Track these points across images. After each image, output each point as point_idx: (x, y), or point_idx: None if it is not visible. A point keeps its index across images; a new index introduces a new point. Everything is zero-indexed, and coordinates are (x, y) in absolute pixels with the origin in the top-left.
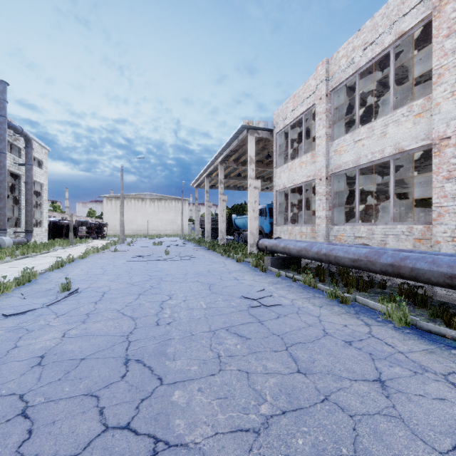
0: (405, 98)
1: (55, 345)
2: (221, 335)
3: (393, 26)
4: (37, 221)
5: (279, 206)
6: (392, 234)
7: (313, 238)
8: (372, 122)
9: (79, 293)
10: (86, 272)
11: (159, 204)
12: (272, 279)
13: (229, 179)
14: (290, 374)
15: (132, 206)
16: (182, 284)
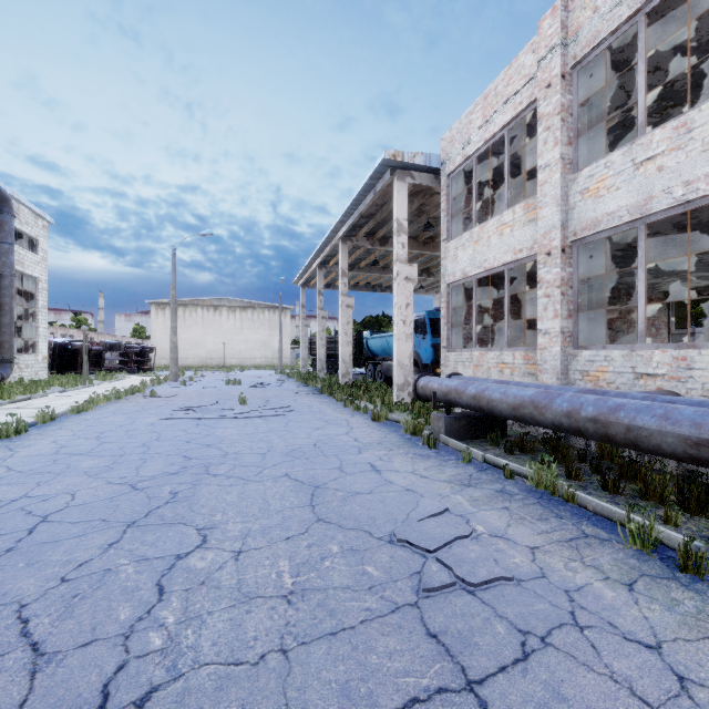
0: None
1: None
2: None
3: None
4: (29, 344)
5: (453, 314)
6: None
7: (530, 375)
8: (686, 113)
9: None
10: (57, 448)
11: (242, 315)
12: (456, 470)
13: (358, 271)
14: None
15: (199, 318)
16: (248, 487)
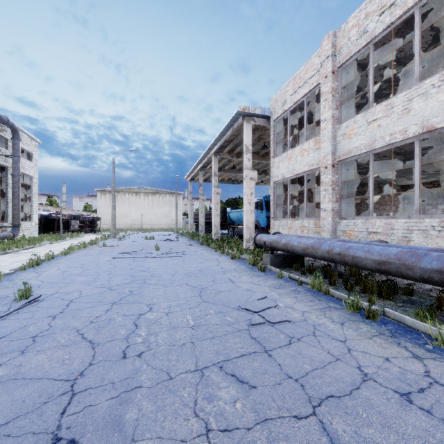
0: None
1: None
2: (213, 379)
3: None
4: (27, 215)
5: (277, 199)
6: (418, 230)
7: (317, 233)
8: (391, 98)
9: (39, 302)
10: (62, 272)
11: (153, 198)
12: (273, 281)
13: (224, 172)
14: None
15: (126, 200)
16: (167, 288)
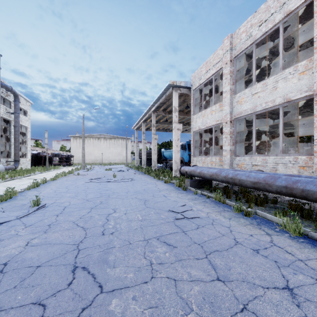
0: (287, 64)
1: (19, 253)
2: (153, 243)
3: (282, 6)
4: (23, 154)
5: (195, 143)
6: (281, 163)
7: (221, 165)
8: (265, 80)
9: (46, 208)
10: (54, 191)
11: (110, 141)
12: (191, 196)
13: (159, 123)
14: (211, 282)
15: (91, 143)
16: (124, 200)
